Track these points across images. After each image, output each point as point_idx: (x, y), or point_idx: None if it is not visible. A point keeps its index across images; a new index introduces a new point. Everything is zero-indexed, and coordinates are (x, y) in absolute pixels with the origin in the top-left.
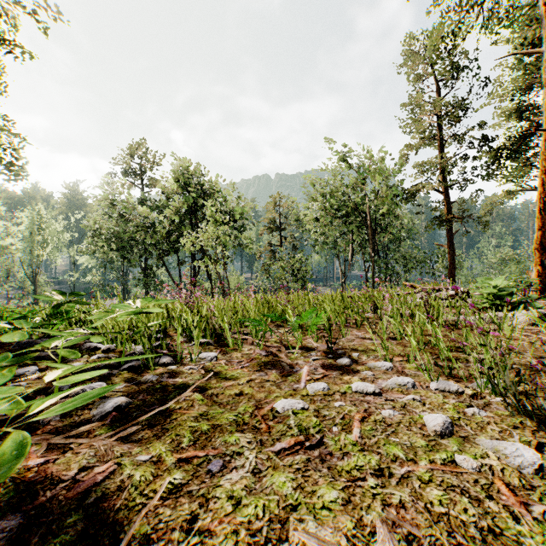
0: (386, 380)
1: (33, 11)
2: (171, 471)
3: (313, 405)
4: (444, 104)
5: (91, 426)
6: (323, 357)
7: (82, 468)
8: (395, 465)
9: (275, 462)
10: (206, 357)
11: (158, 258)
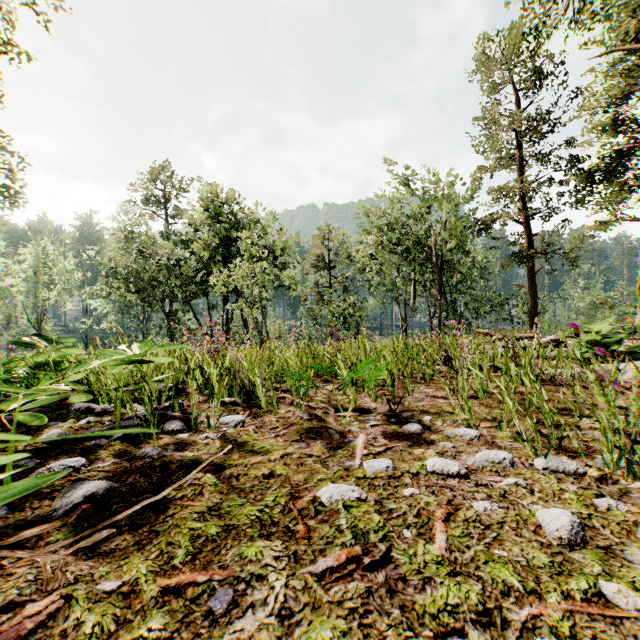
0: (473, 455)
1: (33, 4)
2: (148, 612)
3: (373, 494)
4: (525, 118)
5: (41, 530)
6: (385, 422)
7: (7, 606)
8: (509, 602)
9: (316, 596)
10: (228, 422)
11: (184, 301)
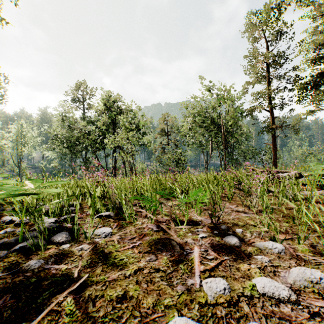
0: (289, 271)
1: None
2: None
3: None
4: (270, 56)
5: None
6: (210, 234)
7: None
8: None
9: None
10: (100, 234)
11: (92, 152)
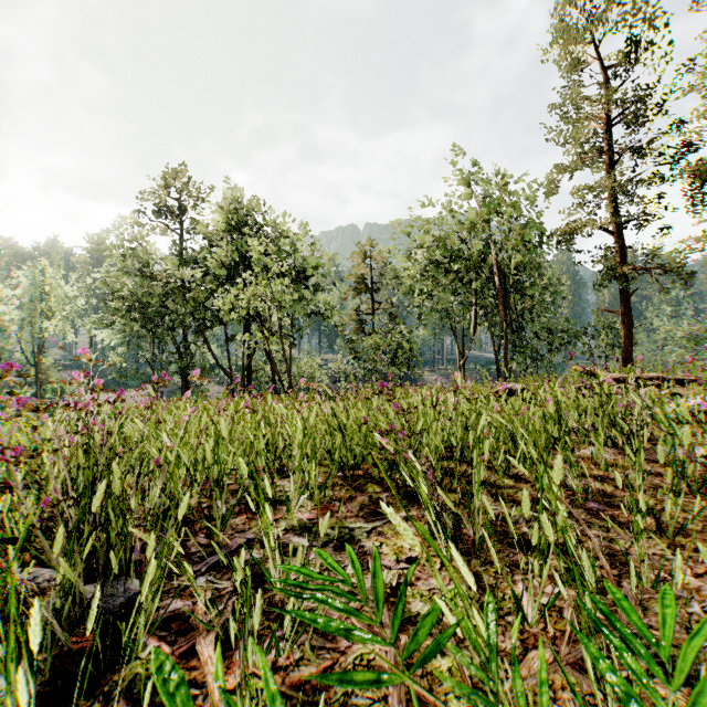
0: None
1: None
2: None
3: None
4: (620, 98)
5: None
6: None
7: None
8: None
9: None
10: None
11: (197, 331)
